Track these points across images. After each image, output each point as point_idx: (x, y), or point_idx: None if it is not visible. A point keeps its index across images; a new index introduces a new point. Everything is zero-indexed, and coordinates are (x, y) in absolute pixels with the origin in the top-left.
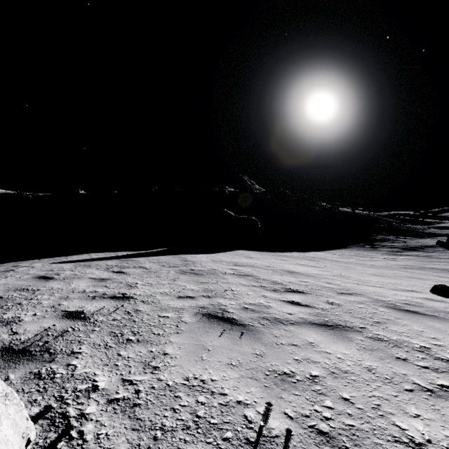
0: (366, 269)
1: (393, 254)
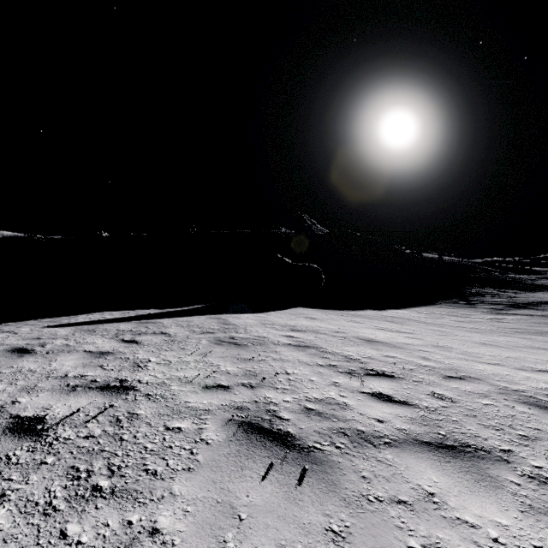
0: (468, 334)
1: (496, 312)
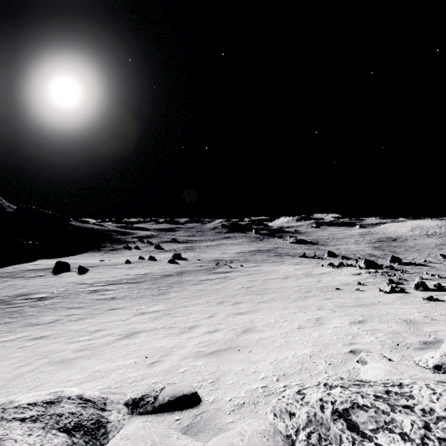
0: (90, 259)
1: (105, 253)
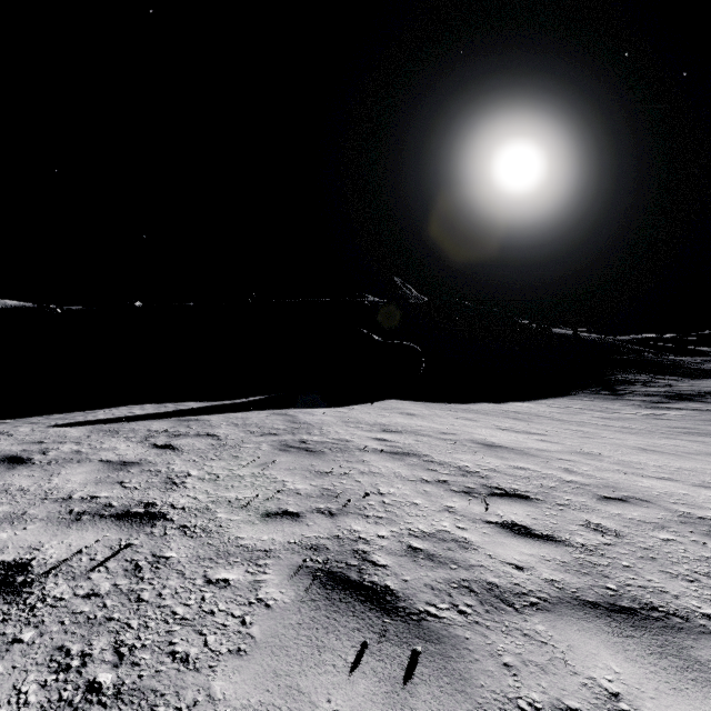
0: (620, 436)
1: (652, 406)
